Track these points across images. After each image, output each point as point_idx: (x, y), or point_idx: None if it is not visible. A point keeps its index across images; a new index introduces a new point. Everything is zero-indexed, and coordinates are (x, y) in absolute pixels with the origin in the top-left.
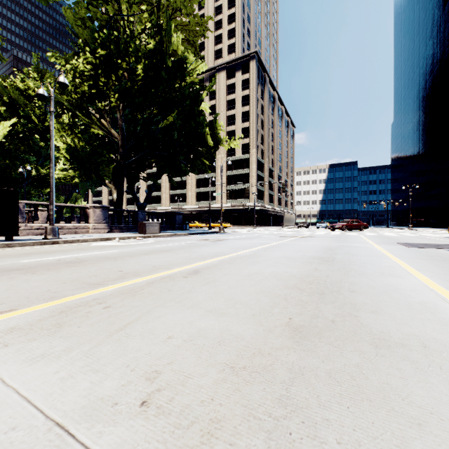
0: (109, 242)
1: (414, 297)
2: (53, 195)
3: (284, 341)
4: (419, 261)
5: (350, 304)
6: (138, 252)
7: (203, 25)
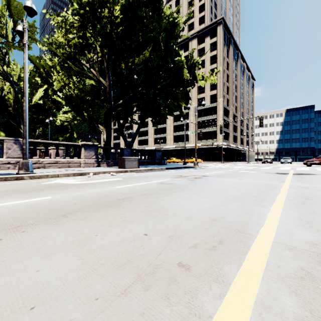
0: (77, 178)
1: None
2: (26, 129)
3: None
4: None
5: None
6: (64, 205)
7: None
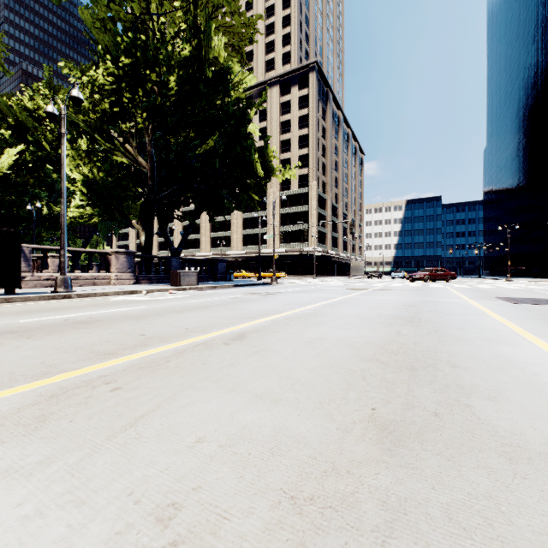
0: (133, 296)
1: (542, 375)
2: (65, 237)
3: (369, 448)
4: (533, 322)
5: (455, 386)
6: (168, 309)
7: (251, 26)
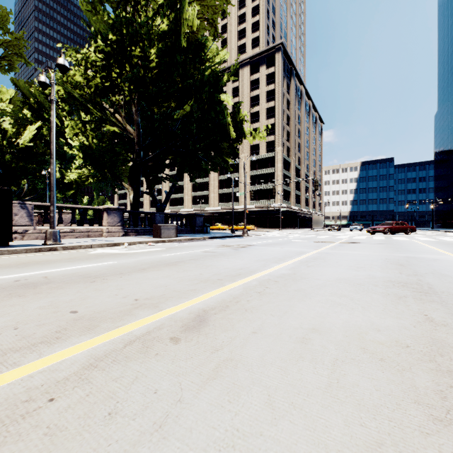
0: (114, 248)
1: None
2: (54, 194)
3: None
4: None
5: None
6: (135, 265)
7: None
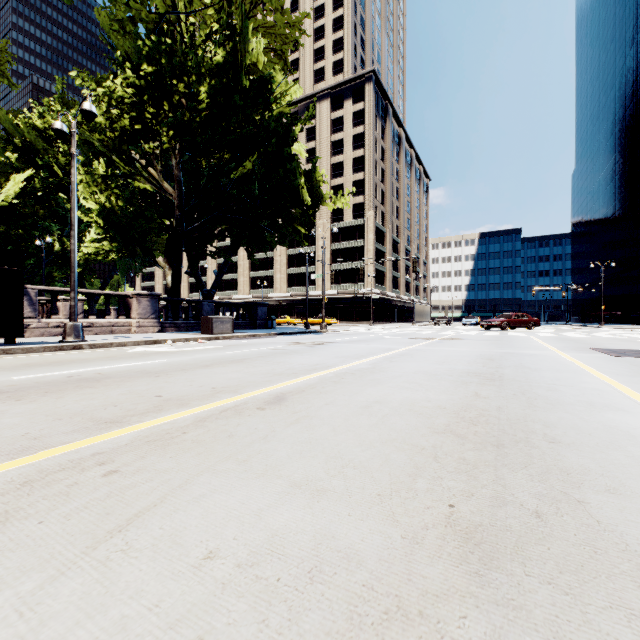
0: (156, 346)
1: None
2: (75, 277)
3: (449, 571)
4: None
5: (559, 471)
6: (195, 362)
7: (297, 27)
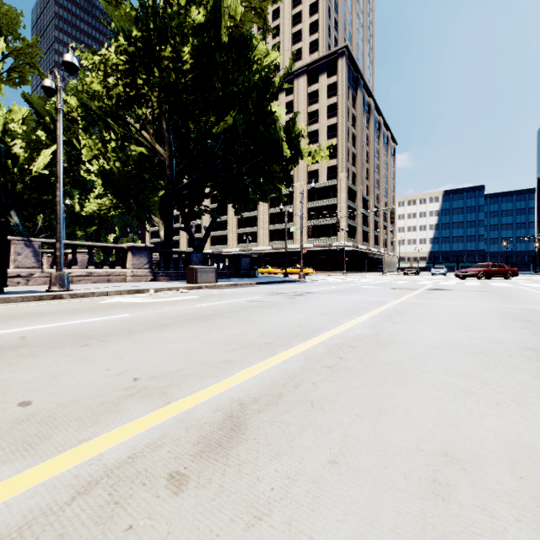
0: (136, 296)
1: None
2: (61, 228)
3: None
4: None
5: None
6: (154, 320)
7: None
